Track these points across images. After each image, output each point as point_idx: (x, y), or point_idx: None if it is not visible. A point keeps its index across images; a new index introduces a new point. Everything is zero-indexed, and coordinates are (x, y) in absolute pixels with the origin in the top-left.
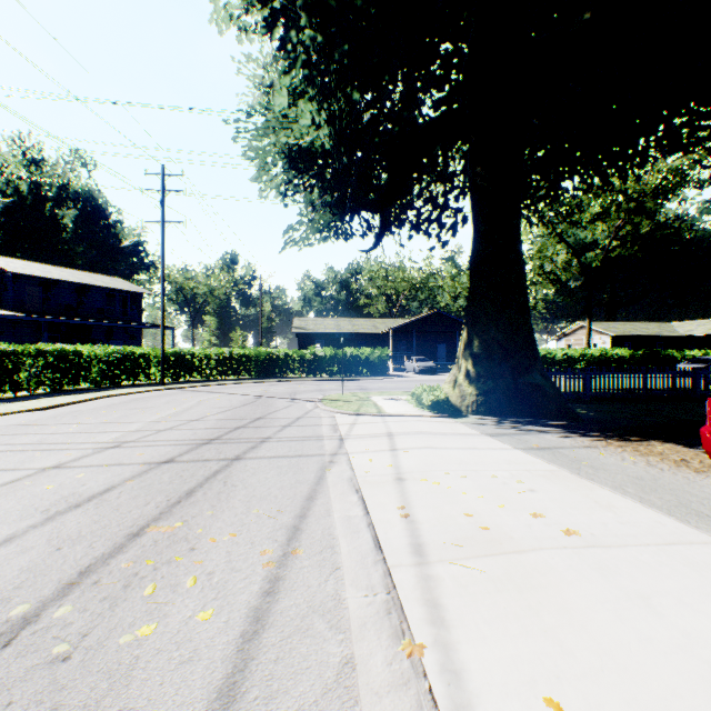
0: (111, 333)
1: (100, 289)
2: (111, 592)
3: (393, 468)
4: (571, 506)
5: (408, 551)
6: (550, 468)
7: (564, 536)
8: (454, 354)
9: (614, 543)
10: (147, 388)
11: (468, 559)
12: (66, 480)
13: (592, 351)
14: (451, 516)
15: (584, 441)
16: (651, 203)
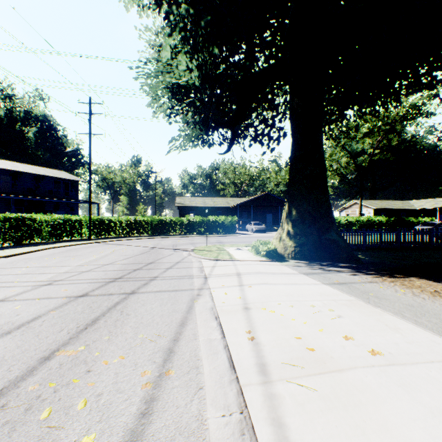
0: (58, 207)
1: (50, 178)
2: (13, 416)
3: (241, 299)
4: (369, 328)
5: (255, 371)
6: (349, 298)
7: (370, 355)
8: (277, 220)
9: (408, 361)
10: (79, 242)
11: (301, 378)
12: (5, 311)
13: (363, 218)
14: (285, 338)
15: (368, 278)
16: (399, 126)
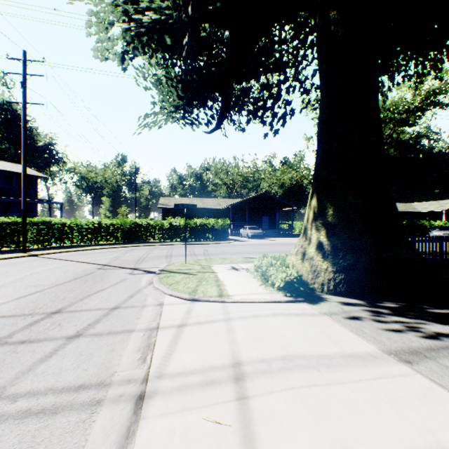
0: (9, 207)
1: None
2: None
3: None
4: None
5: None
6: None
7: None
8: (274, 224)
9: None
10: (3, 255)
11: None
12: None
13: None
14: None
15: None
16: (413, 117)
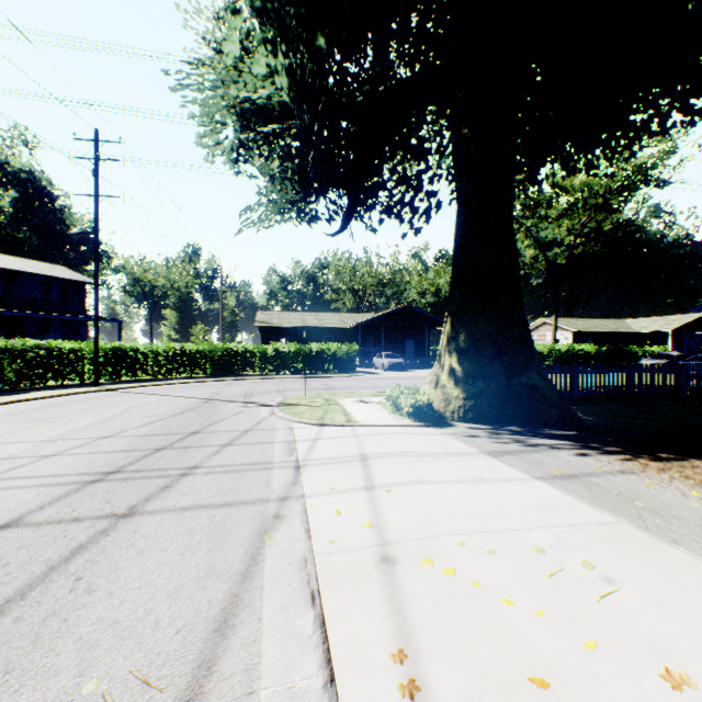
0: (47, 326)
1: (34, 276)
2: None
3: (374, 530)
4: (701, 625)
5: None
6: (601, 517)
7: None
8: (423, 350)
9: None
10: (74, 389)
11: None
12: None
13: (560, 347)
14: (505, 686)
15: (612, 462)
16: (616, 200)
